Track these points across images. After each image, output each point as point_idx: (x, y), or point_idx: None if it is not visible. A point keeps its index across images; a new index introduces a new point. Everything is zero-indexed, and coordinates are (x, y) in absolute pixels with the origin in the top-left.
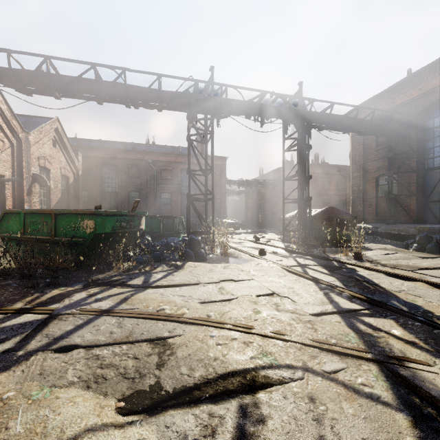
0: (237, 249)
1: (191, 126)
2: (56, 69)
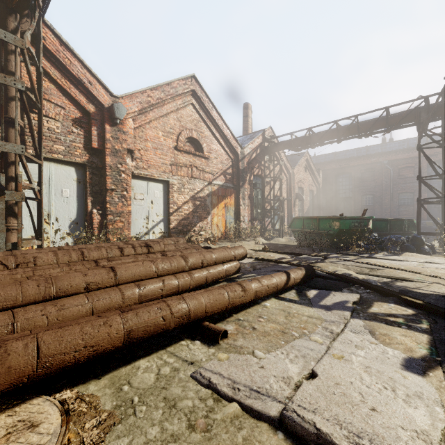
0: None
1: (422, 136)
2: (313, 132)
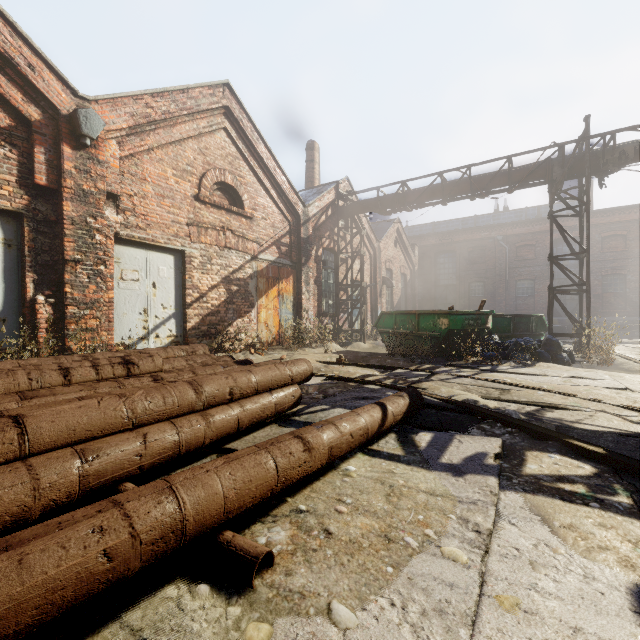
0: (632, 359)
1: (555, 199)
2: (408, 187)
